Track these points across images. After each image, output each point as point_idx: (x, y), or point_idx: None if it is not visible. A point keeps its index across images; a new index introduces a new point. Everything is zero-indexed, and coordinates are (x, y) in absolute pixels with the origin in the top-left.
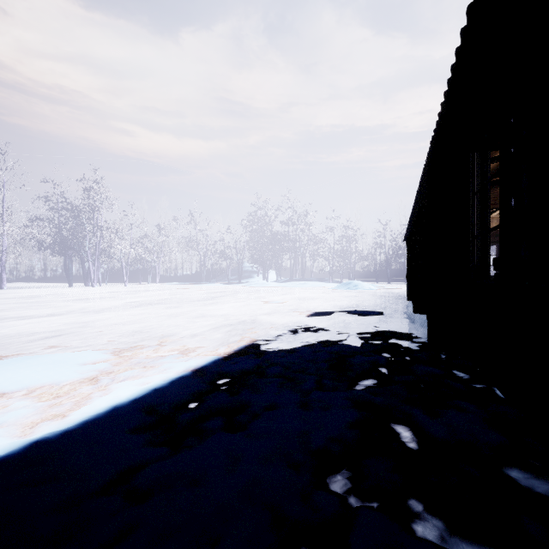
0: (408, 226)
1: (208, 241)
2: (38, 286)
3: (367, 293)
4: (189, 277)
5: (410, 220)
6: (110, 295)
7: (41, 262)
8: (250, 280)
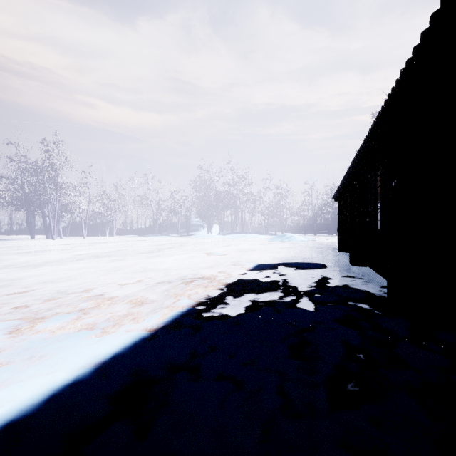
0: (341, 183)
1: (160, 199)
2: (2, 239)
3: (300, 245)
4: (144, 230)
5: (345, 176)
6: (63, 247)
7: (9, 216)
8: (196, 232)
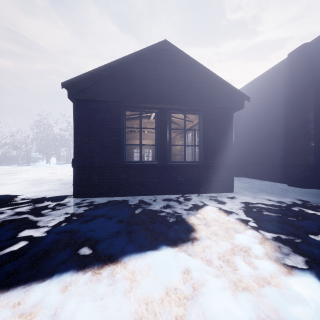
0: None
1: None
2: None
3: None
4: None
5: None
6: None
7: None
8: (36, 163)
